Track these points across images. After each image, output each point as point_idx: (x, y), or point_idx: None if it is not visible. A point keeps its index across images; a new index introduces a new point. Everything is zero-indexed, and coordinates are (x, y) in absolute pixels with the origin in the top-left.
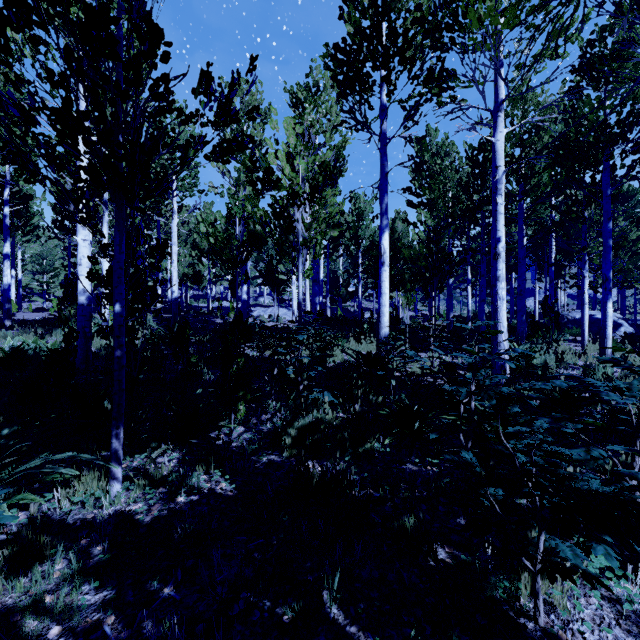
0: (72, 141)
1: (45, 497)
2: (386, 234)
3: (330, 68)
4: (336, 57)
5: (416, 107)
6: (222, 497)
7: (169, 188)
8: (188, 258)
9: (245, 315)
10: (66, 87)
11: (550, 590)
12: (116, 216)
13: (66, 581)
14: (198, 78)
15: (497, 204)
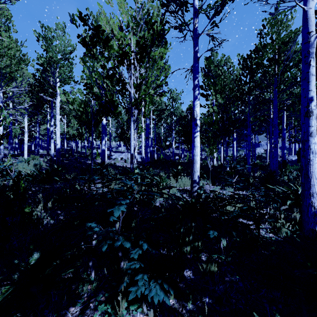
0: None
1: None
2: (198, 103)
3: None
4: None
5: (223, 4)
6: None
7: None
8: (76, 125)
9: (104, 159)
10: None
11: None
12: None
13: None
14: None
15: (310, 66)
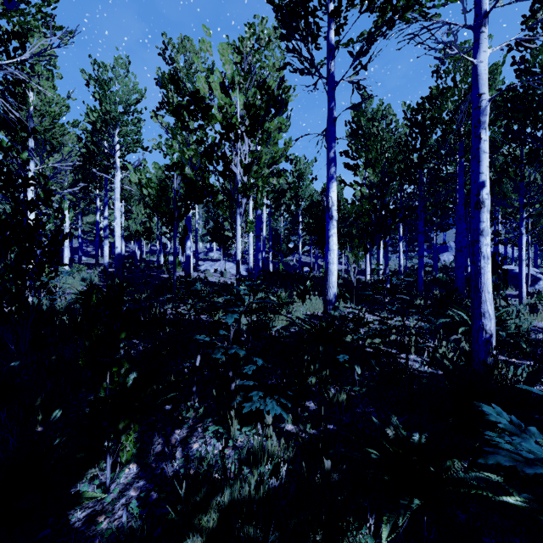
0: None
1: None
2: (334, 185)
3: (273, 1)
4: None
5: (369, 41)
6: None
7: None
8: (140, 216)
9: (189, 270)
10: None
11: None
12: None
13: None
14: None
15: (480, 140)
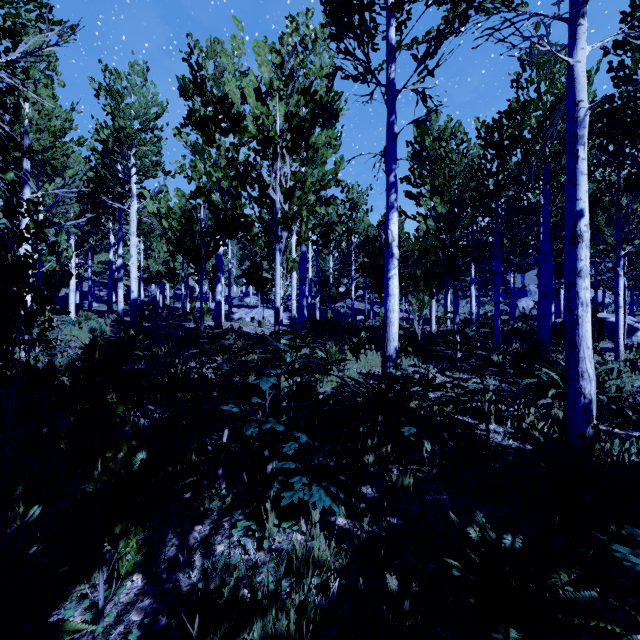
0: None
1: None
2: (395, 216)
3: None
4: None
5: (438, 40)
6: None
7: None
8: (163, 254)
9: (220, 319)
10: None
11: None
12: None
13: None
14: None
15: (578, 159)
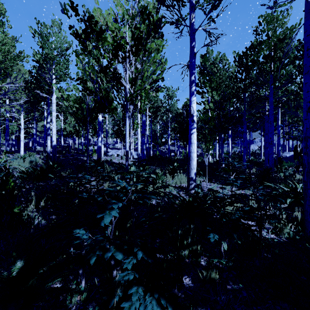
0: None
1: None
2: (194, 99)
3: None
4: None
5: None
6: None
7: None
8: (73, 122)
9: (100, 155)
10: None
11: None
12: None
13: None
14: None
15: None
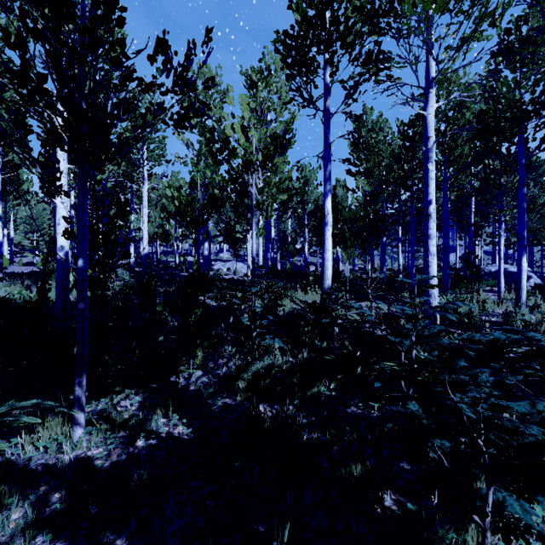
0: (32, 103)
1: (12, 441)
2: (329, 198)
3: (280, 52)
4: (285, 42)
5: (356, 86)
6: (179, 441)
7: (130, 152)
8: (158, 219)
9: (206, 268)
10: (23, 49)
11: (495, 540)
12: (79, 177)
13: (21, 532)
14: (155, 45)
15: (428, 170)
